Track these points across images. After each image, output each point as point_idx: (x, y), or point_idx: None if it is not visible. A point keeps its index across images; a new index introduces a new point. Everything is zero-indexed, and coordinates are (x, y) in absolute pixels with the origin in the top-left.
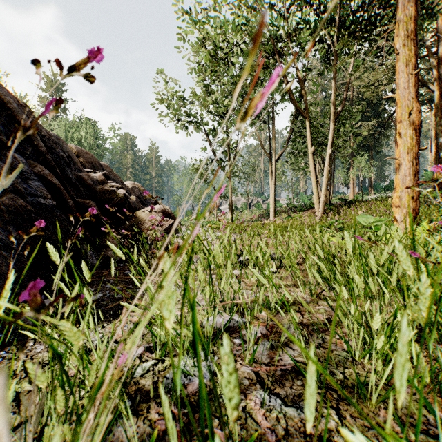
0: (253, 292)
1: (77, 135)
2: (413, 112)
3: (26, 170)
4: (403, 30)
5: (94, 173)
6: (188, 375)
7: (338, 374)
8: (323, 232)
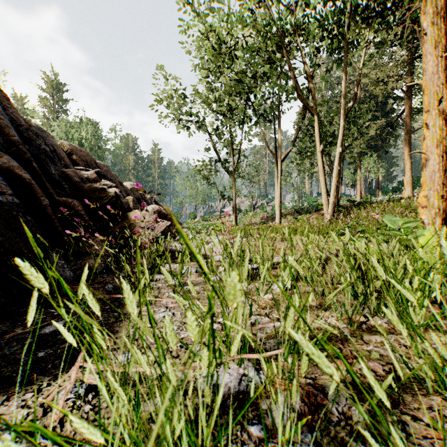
0: (270, 319)
1: (78, 135)
2: (442, 100)
3: None
4: (431, 7)
5: (86, 171)
6: None
7: None
8: (355, 237)
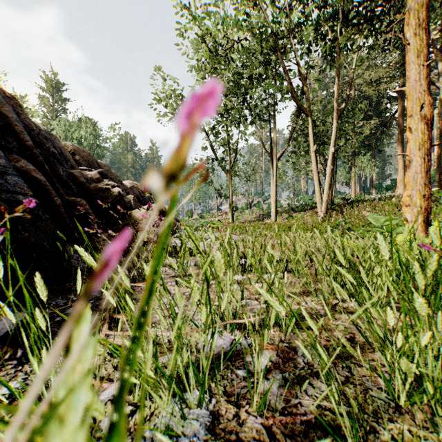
0: (258, 302)
1: (77, 134)
2: (424, 106)
3: (4, 164)
4: (414, 19)
5: (89, 171)
6: (174, 435)
7: (381, 431)
8: (335, 233)
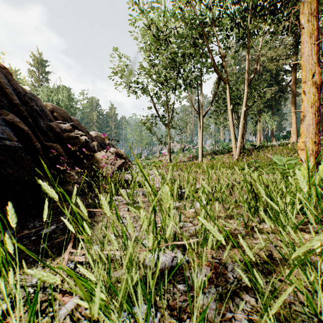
0: (192, 224)
1: (56, 98)
2: (315, 74)
3: None
4: (307, 9)
5: (64, 124)
6: None
7: None
8: (251, 170)
